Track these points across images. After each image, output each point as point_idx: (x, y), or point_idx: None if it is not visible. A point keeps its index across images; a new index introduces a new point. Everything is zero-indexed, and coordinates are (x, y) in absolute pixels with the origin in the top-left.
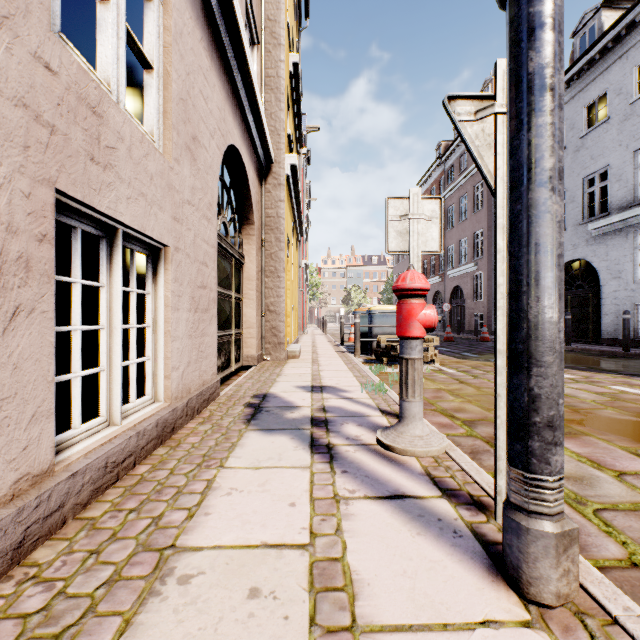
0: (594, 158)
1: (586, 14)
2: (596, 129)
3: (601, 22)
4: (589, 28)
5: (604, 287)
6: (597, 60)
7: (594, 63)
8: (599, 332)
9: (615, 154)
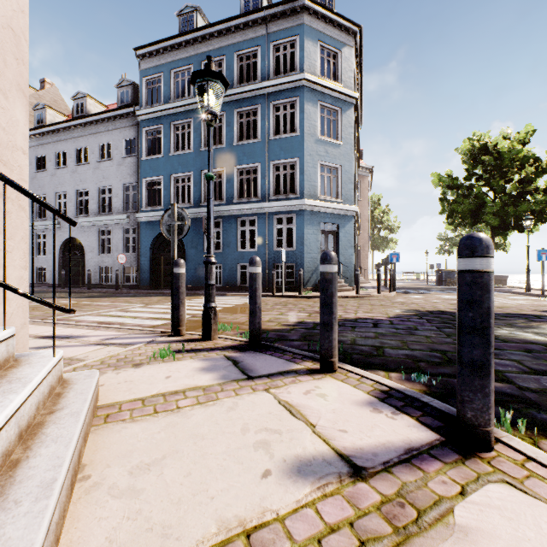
0: (82, 181)
1: (80, 93)
2: (83, 165)
3: (87, 105)
4: (81, 102)
5: (87, 256)
6: (84, 127)
7: (82, 127)
8: (85, 281)
9: (92, 184)
